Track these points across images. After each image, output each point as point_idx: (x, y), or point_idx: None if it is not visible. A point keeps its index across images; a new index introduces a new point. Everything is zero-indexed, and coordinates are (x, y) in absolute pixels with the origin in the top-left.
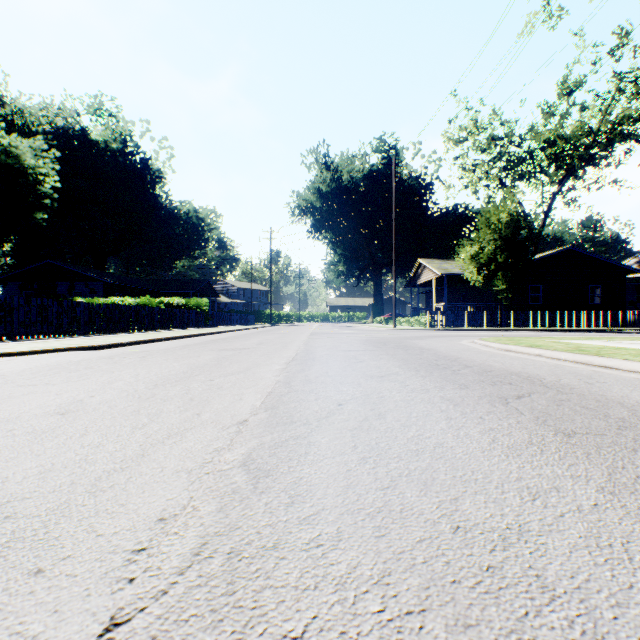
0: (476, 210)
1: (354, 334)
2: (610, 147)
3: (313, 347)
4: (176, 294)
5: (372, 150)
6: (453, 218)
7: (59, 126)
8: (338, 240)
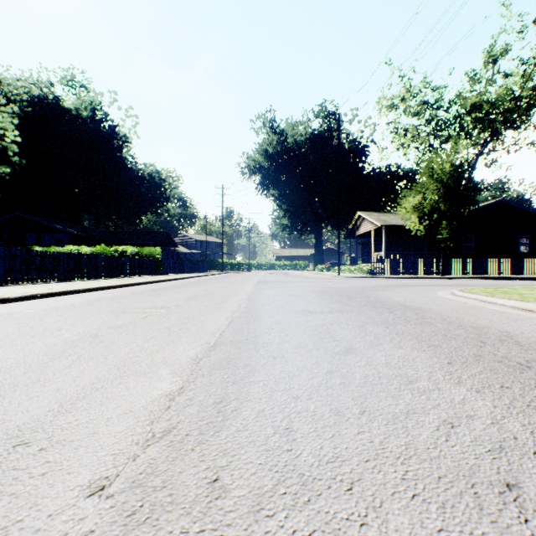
0: (407, 169)
1: (303, 283)
2: (529, 112)
3: (258, 304)
4: (139, 245)
5: (314, 116)
6: (386, 177)
7: (35, 95)
8: (283, 196)
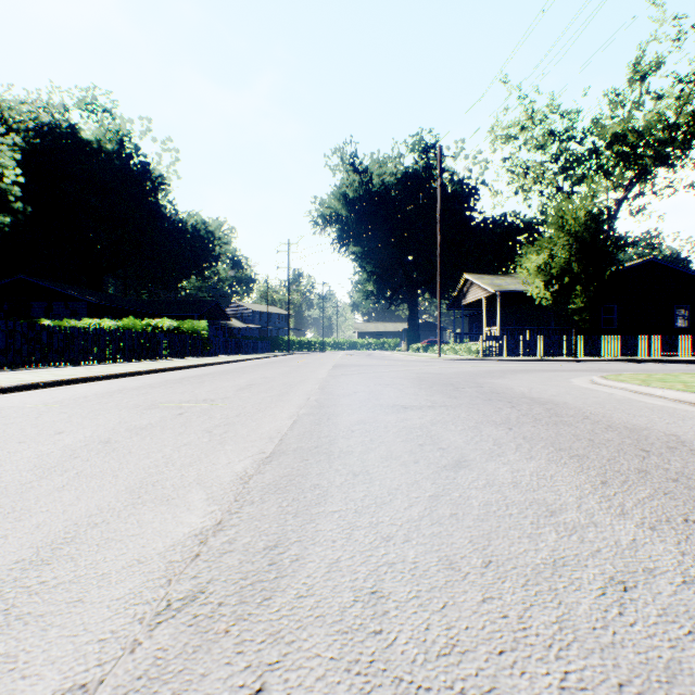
0: (529, 219)
1: (393, 367)
2: (688, 144)
3: (333, 397)
4: (180, 317)
5: (407, 150)
6: (501, 229)
7: (44, 123)
8: (367, 255)
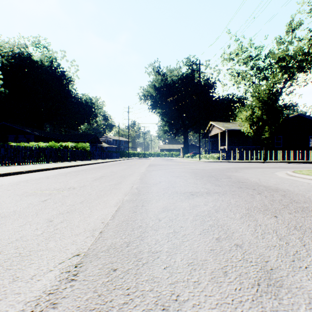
0: (239, 97)
1: (178, 165)
2: None
3: (147, 185)
4: (78, 142)
5: (183, 65)
6: (226, 101)
7: (16, 52)
8: (165, 113)
